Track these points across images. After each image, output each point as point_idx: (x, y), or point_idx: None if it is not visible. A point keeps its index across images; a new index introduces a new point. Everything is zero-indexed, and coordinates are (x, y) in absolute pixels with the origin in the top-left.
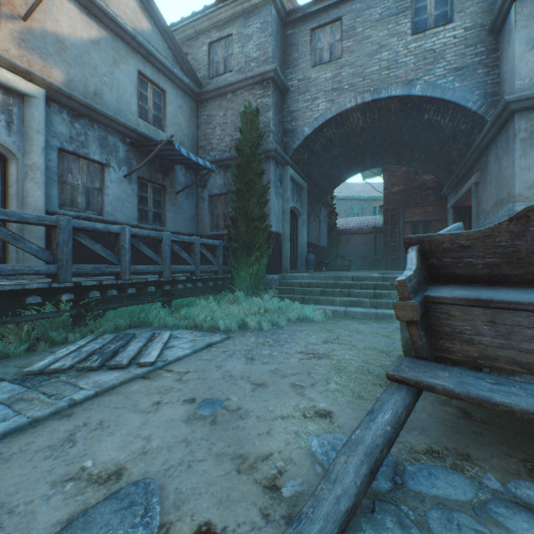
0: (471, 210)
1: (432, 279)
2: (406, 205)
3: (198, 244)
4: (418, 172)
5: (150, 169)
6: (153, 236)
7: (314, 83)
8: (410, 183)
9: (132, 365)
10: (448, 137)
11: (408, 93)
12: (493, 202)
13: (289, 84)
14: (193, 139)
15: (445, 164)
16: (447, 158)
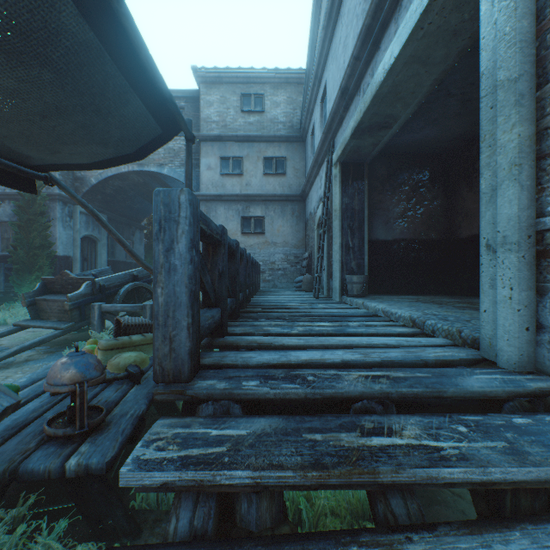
0: None
1: (51, 292)
2: None
3: None
4: None
5: None
6: None
7: None
8: None
9: None
10: None
11: (161, 172)
12: None
13: None
14: None
15: None
16: None
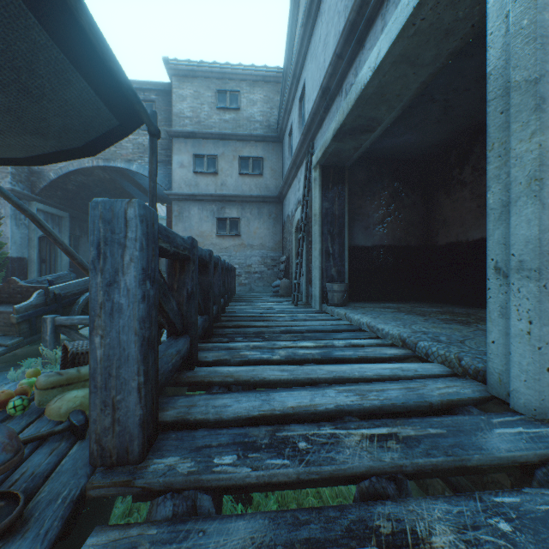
0: None
1: None
2: None
3: None
4: None
5: None
6: None
7: None
8: None
9: None
10: None
11: (129, 168)
12: None
13: None
14: None
15: None
16: None
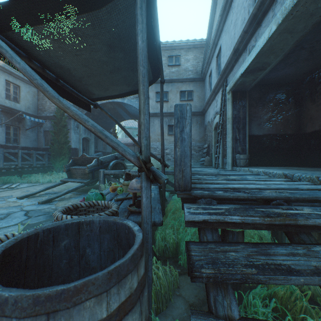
0: None
1: (76, 165)
2: None
3: (35, 153)
4: None
5: (12, 120)
6: (13, 151)
7: None
8: None
9: (6, 188)
10: None
11: (123, 102)
12: None
13: None
14: (36, 105)
15: None
16: None
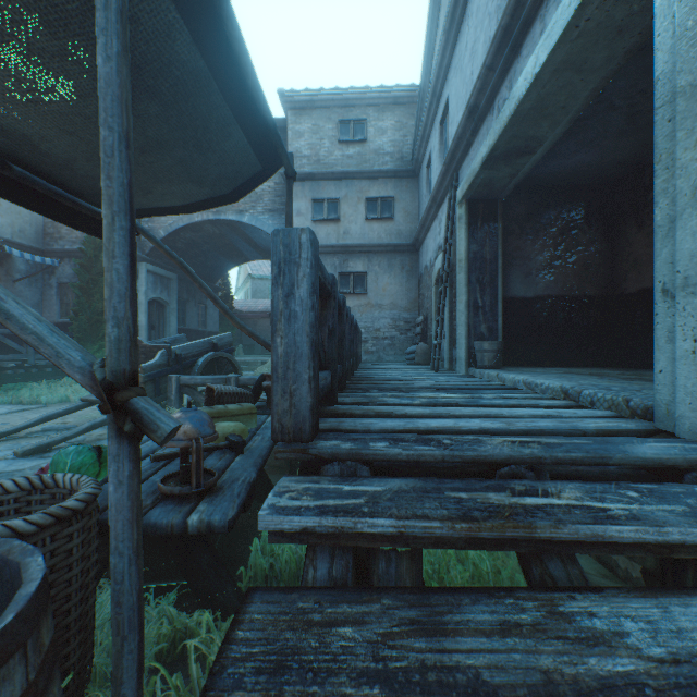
0: None
1: None
2: None
3: None
4: None
5: None
6: None
7: None
8: None
9: None
10: None
11: (240, 220)
12: None
13: None
14: (39, 225)
15: None
16: None
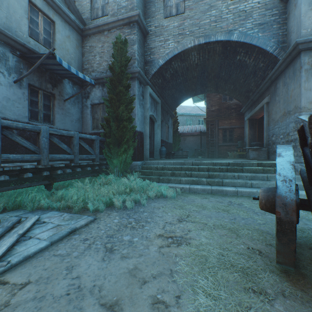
0: (264, 120)
1: None
2: (220, 118)
3: (77, 137)
4: (226, 98)
5: (40, 79)
6: (29, 129)
7: (166, 29)
8: (222, 105)
9: None
10: (250, 72)
11: (229, 39)
12: (282, 113)
13: (148, 29)
14: (79, 63)
15: (246, 92)
16: (247, 87)
